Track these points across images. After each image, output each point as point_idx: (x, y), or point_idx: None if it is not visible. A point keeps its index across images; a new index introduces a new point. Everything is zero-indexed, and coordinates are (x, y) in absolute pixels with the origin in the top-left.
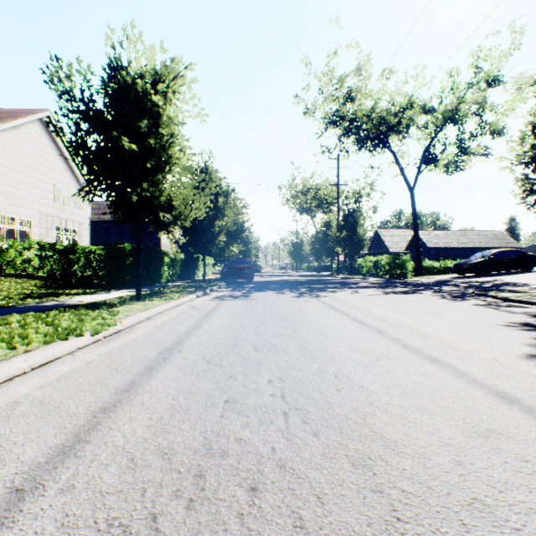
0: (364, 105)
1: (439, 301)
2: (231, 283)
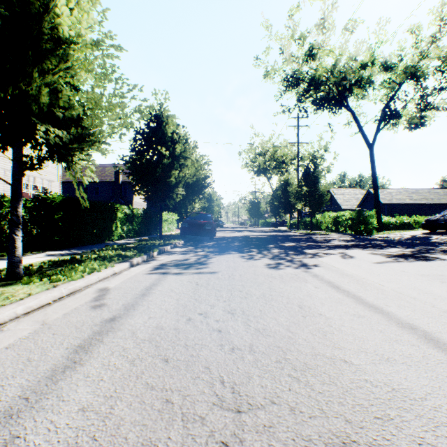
0: (325, 64)
1: None
2: (191, 240)
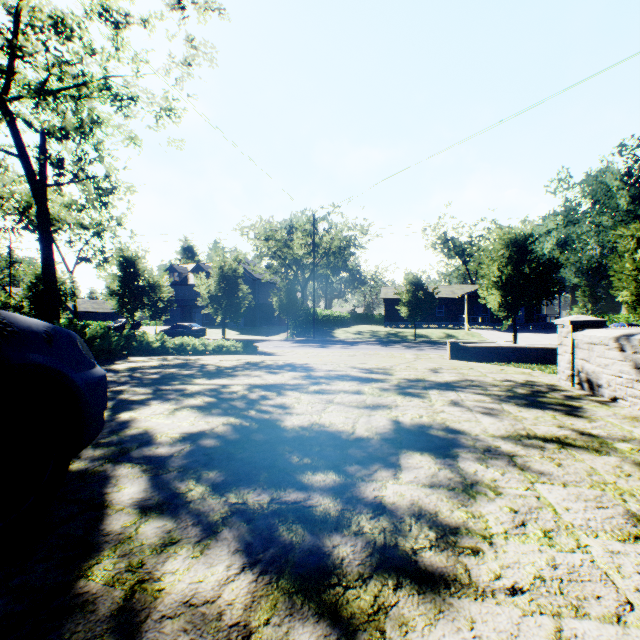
0: None
1: None
2: None
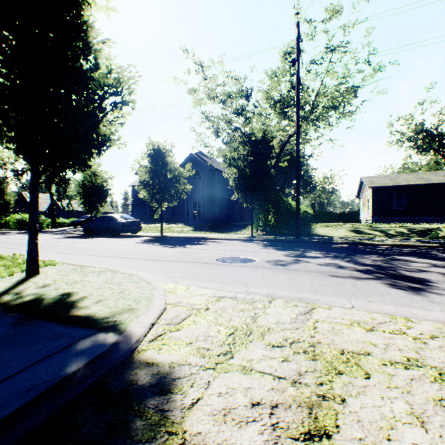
0: None
1: (49, 235)
2: None
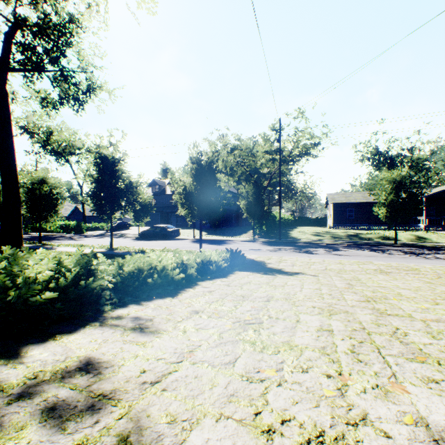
0: (58, 137)
1: (115, 238)
2: None
